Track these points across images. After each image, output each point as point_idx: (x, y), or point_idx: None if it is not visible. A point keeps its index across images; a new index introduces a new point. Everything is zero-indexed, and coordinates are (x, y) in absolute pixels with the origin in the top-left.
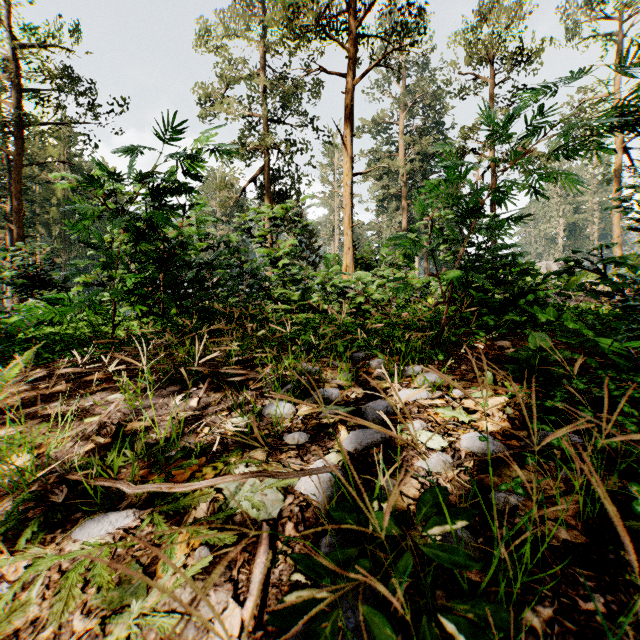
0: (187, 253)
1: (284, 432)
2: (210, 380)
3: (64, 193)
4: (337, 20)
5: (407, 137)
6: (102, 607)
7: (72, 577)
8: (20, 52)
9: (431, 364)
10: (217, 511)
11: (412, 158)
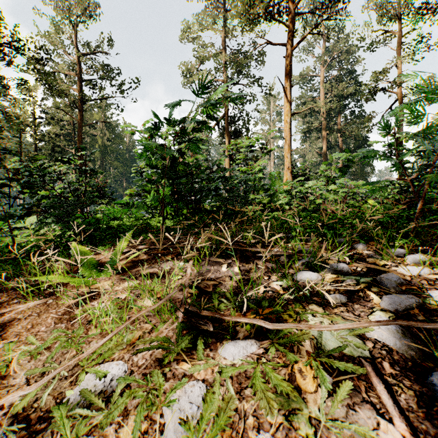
0: (203, 171)
1: (323, 293)
2: (239, 255)
3: (102, 141)
4: (280, 6)
5: (327, 84)
6: (278, 408)
7: (258, 384)
8: (81, 58)
9: (407, 248)
10: (316, 347)
11: (330, 100)
